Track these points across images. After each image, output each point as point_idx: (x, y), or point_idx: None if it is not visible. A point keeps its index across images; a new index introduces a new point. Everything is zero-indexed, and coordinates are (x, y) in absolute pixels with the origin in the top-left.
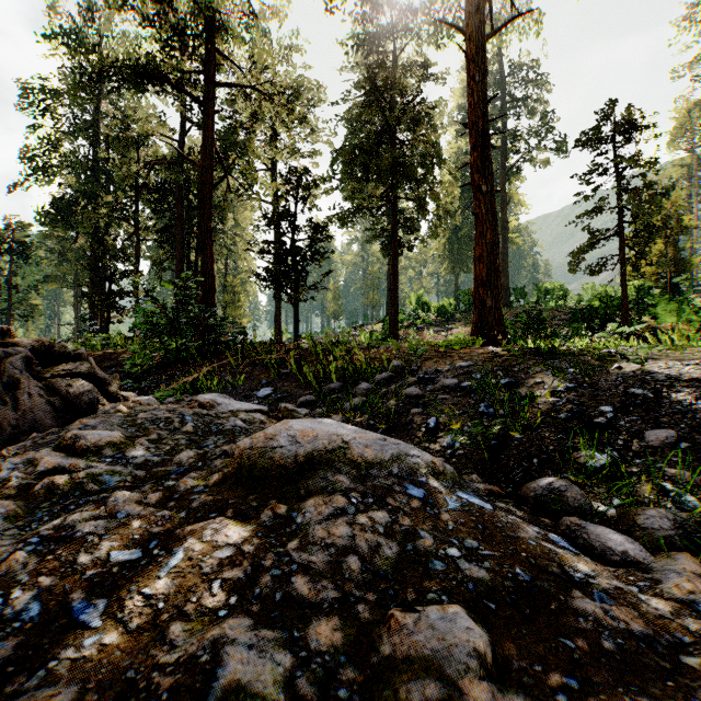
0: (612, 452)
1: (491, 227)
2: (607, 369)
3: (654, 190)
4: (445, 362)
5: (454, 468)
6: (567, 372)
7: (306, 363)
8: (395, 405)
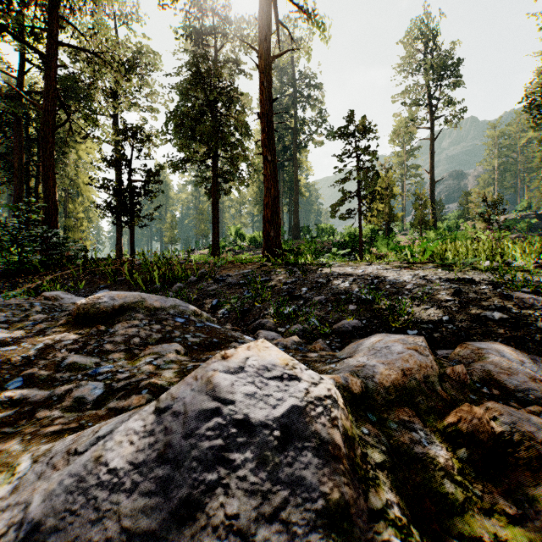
0: (290, 305)
1: (274, 184)
2: (316, 271)
3: (376, 170)
4: (235, 270)
5: (221, 323)
6: (297, 273)
7: (138, 272)
8: (197, 296)
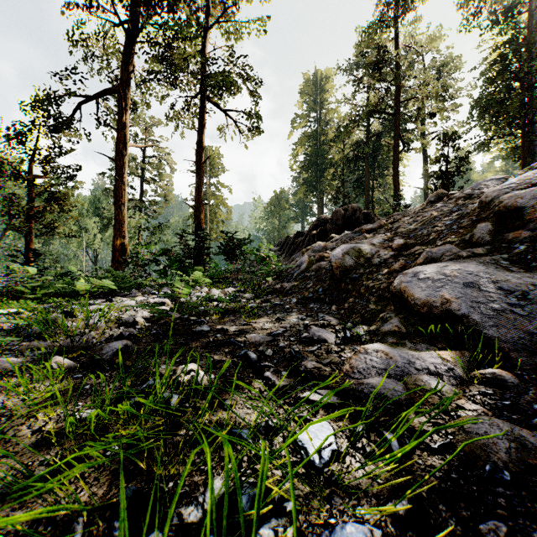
0: None
1: None
2: None
3: None
4: None
5: None
6: None
7: None
8: None
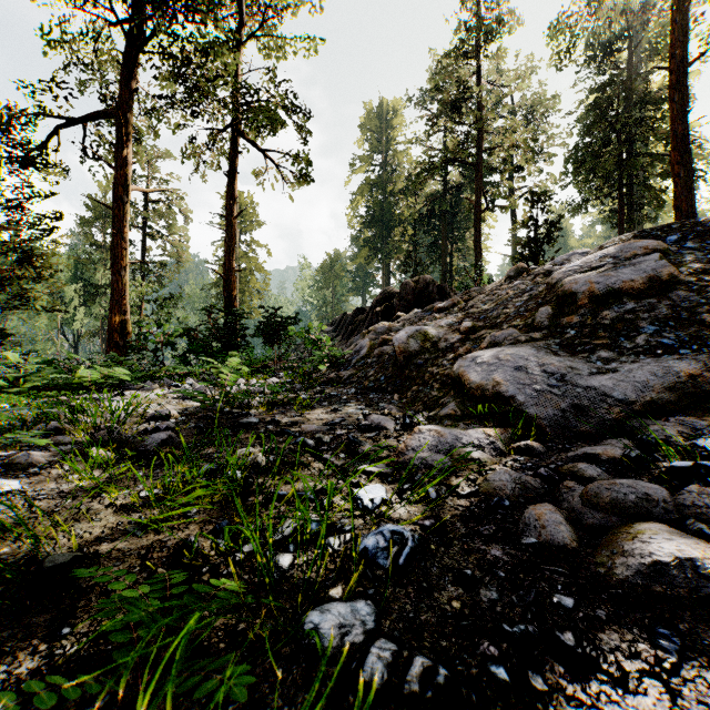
0: None
1: (687, 199)
2: None
3: None
4: None
5: None
6: None
7: None
8: None
